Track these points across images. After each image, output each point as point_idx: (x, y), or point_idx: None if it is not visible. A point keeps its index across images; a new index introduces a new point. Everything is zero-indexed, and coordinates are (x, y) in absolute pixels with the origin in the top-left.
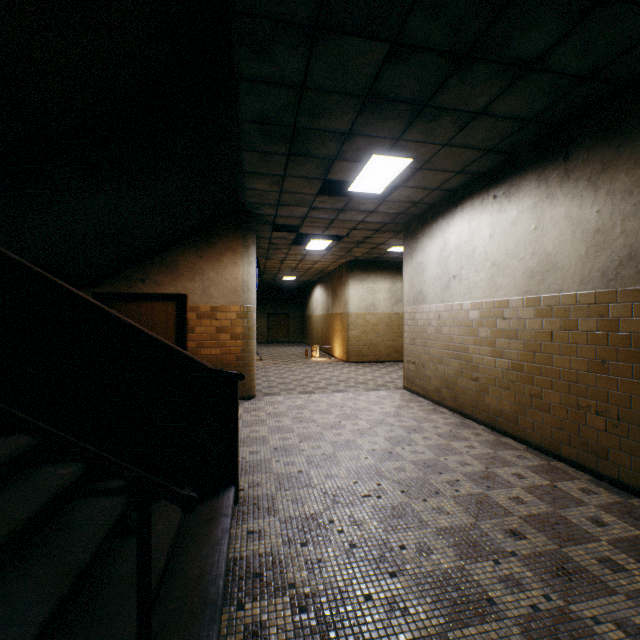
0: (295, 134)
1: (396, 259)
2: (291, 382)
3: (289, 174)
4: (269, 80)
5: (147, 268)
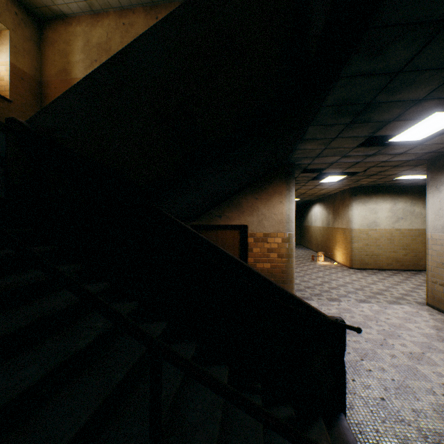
0: (365, 108)
1: (398, 184)
2: (314, 286)
3: (339, 136)
4: (368, 73)
5: (222, 208)
